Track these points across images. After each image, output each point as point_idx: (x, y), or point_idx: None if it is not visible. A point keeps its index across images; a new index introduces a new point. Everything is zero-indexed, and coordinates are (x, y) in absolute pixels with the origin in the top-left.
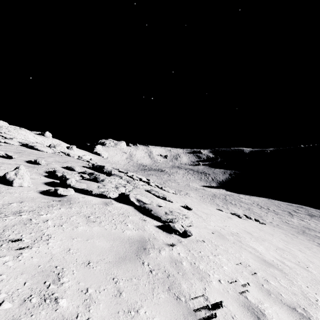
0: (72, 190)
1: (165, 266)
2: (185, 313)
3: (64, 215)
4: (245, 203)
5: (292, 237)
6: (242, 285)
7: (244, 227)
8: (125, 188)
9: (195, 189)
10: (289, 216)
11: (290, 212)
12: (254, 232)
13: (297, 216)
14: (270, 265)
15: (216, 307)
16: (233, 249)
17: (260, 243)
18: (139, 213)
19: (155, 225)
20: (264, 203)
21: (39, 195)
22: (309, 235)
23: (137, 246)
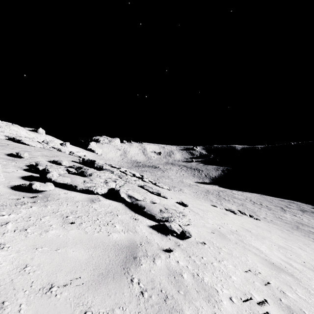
0: (51, 184)
1: (161, 283)
2: None
3: (34, 215)
4: (238, 199)
5: (288, 233)
6: (258, 302)
7: (241, 223)
8: (115, 183)
9: (188, 185)
10: (281, 212)
11: (283, 207)
12: (252, 229)
13: (290, 212)
14: (280, 269)
15: None
16: (237, 251)
17: (261, 241)
18: (130, 211)
19: (148, 225)
20: (256, 199)
21: (8, 190)
22: (303, 231)
23: (125, 254)
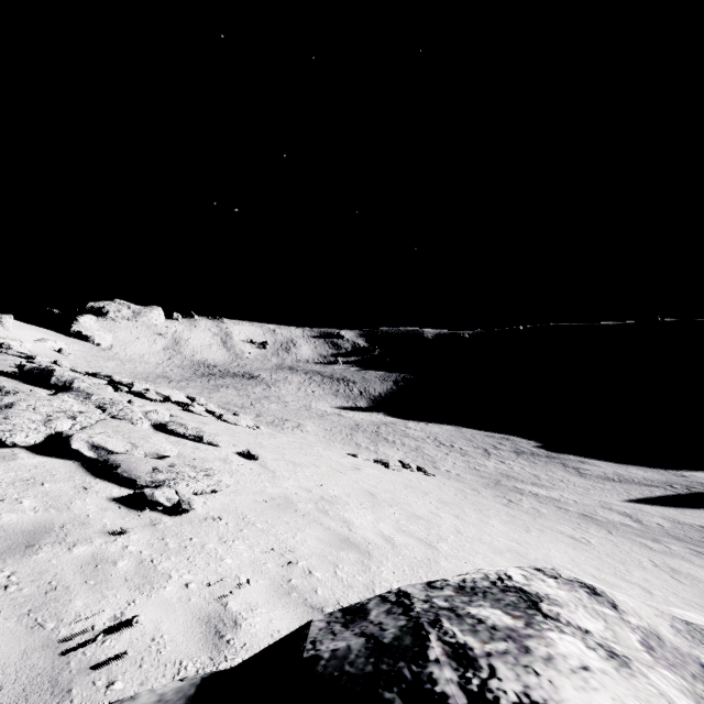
0: None
1: (59, 574)
2: (34, 647)
3: None
4: (413, 438)
5: (469, 495)
6: (240, 585)
7: (374, 484)
8: (73, 422)
9: (319, 416)
10: (483, 457)
11: (488, 449)
12: (386, 492)
13: (497, 456)
14: (351, 546)
15: (130, 628)
16: (289, 526)
17: (377, 510)
18: (84, 475)
19: (112, 496)
20: (447, 436)
21: None
22: (504, 488)
23: (11, 542)
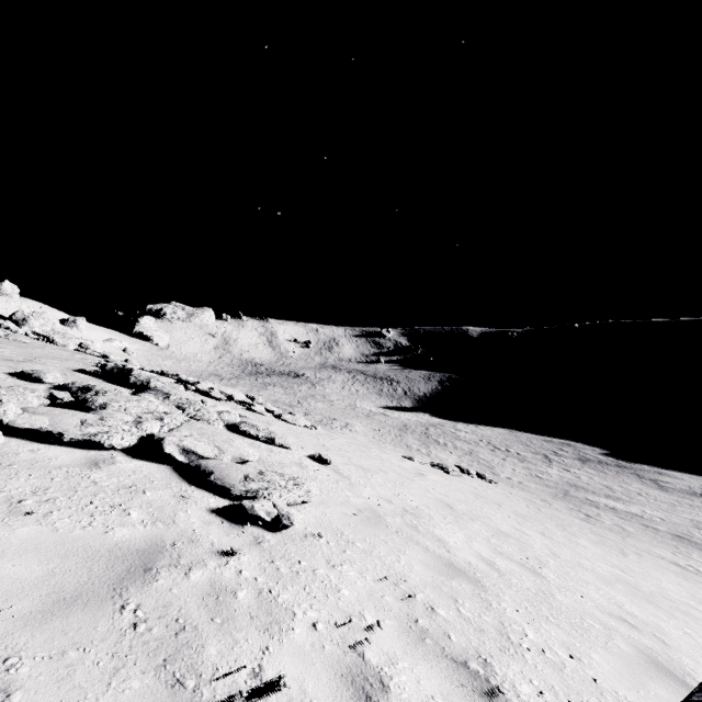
0: None
1: (183, 608)
2: None
3: None
4: (464, 440)
5: (541, 507)
6: (368, 627)
7: (445, 493)
8: (161, 423)
9: (366, 415)
10: (544, 464)
11: (548, 455)
12: (461, 503)
13: (559, 463)
14: (459, 573)
15: (274, 689)
16: (388, 546)
17: (462, 525)
18: (179, 482)
19: (210, 507)
20: (501, 440)
21: None
22: (575, 500)
23: (128, 565)
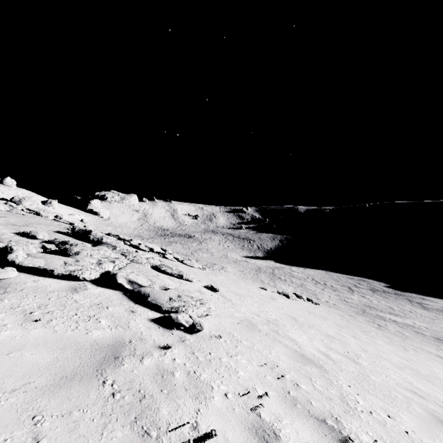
0: (13, 270)
1: (142, 383)
2: None
3: None
4: (297, 278)
5: (349, 319)
6: (259, 396)
7: (290, 310)
8: (113, 264)
9: (234, 262)
10: (348, 293)
11: (351, 287)
12: (301, 317)
13: (358, 292)
14: (309, 361)
15: (207, 438)
16: (263, 343)
17: (305, 331)
18: (128, 302)
19: (149, 318)
20: (320, 277)
21: None
22: (370, 315)
23: (104, 354)
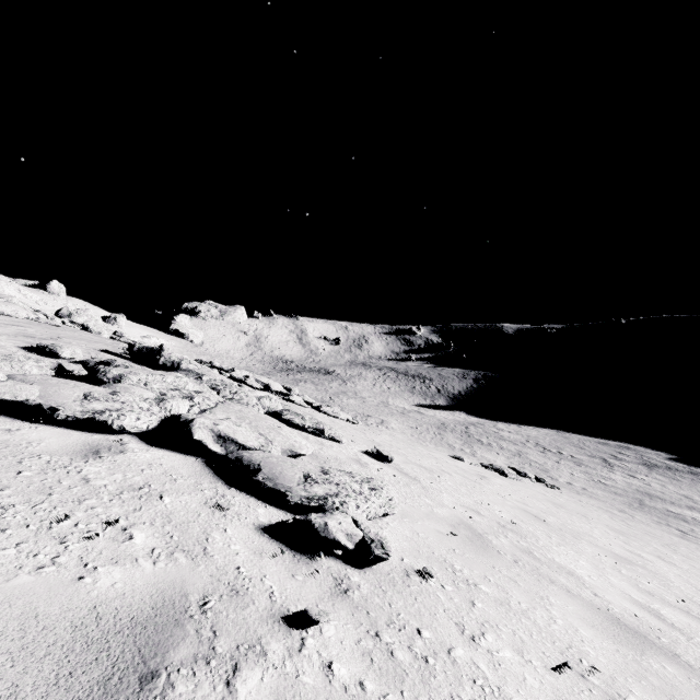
0: None
1: None
2: None
3: None
4: (510, 441)
5: (624, 519)
6: None
7: (522, 500)
8: (190, 403)
9: (400, 413)
10: (604, 469)
11: (606, 458)
12: (547, 514)
13: (622, 468)
14: (640, 638)
15: None
16: (522, 589)
17: (575, 548)
18: (213, 482)
19: (260, 523)
20: (550, 441)
21: None
22: (655, 511)
23: (108, 666)
